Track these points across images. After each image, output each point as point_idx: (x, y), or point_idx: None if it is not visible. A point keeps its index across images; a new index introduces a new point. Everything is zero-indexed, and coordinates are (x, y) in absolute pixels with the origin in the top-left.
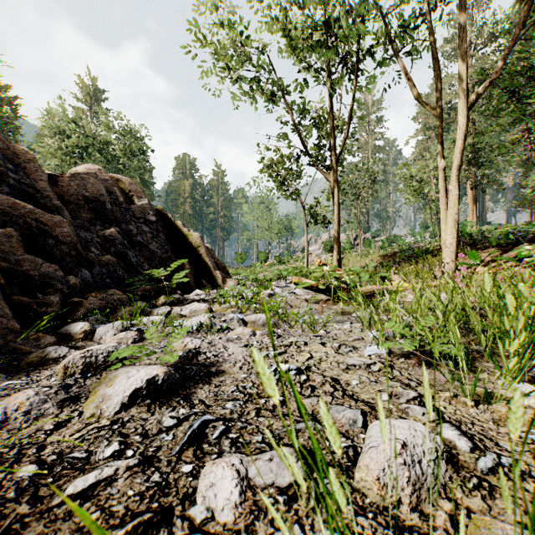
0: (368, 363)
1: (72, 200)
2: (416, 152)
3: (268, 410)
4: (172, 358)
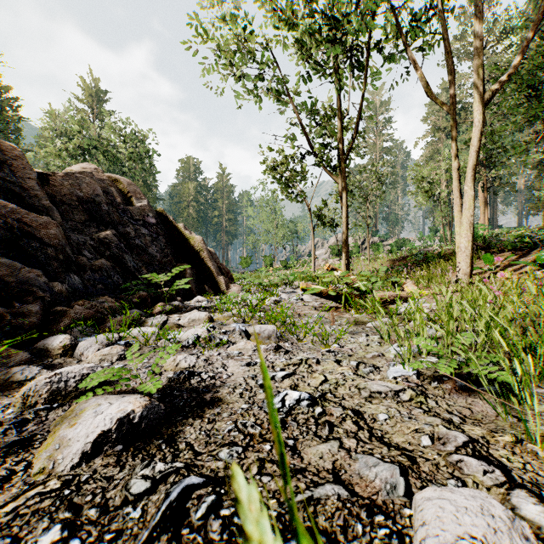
0: (395, 389)
1: (65, 200)
2: (425, 154)
3: (275, 463)
4: (155, 386)
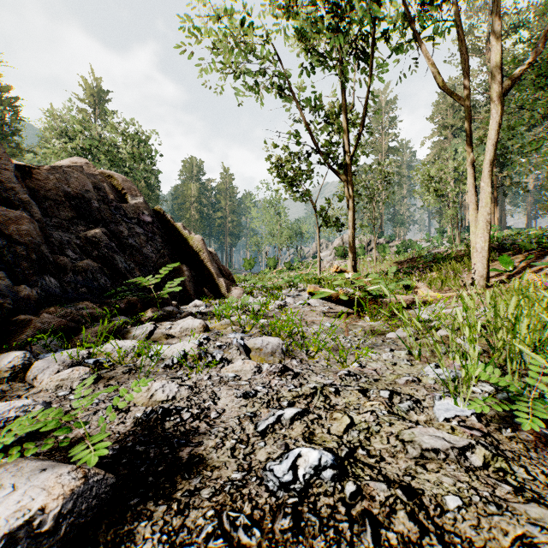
0: (458, 445)
1: (50, 195)
2: (432, 153)
3: None
4: (93, 453)
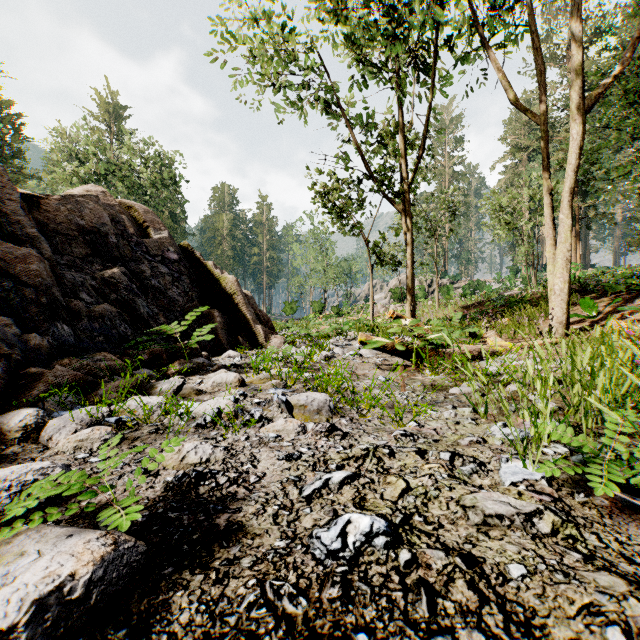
0: (525, 511)
1: (61, 230)
2: (504, 180)
3: None
4: (124, 518)
